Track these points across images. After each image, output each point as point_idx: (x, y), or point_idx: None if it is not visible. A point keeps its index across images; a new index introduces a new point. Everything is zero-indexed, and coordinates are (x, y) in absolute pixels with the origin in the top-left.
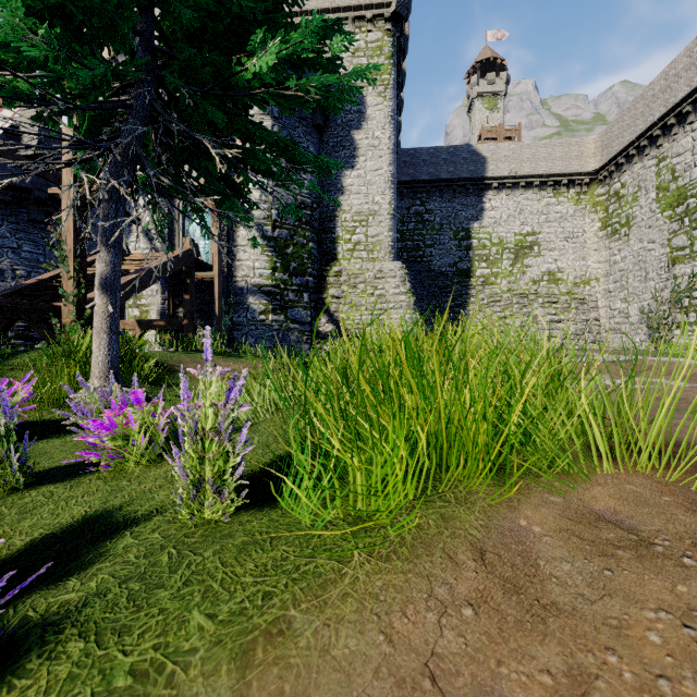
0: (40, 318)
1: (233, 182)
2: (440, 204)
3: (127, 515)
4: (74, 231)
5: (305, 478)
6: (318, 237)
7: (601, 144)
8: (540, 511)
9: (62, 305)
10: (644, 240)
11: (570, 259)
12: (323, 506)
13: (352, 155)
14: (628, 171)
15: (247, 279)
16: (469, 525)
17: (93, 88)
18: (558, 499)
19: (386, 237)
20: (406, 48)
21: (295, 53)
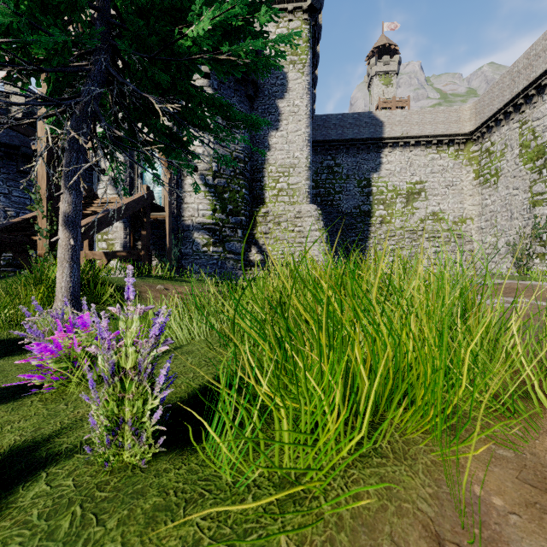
0: (22, 250)
1: (178, 137)
2: (347, 159)
3: (52, 449)
4: (47, 178)
5: (227, 424)
6: (249, 185)
7: (475, 111)
8: (493, 471)
9: (38, 239)
10: (509, 187)
11: (450, 203)
12: (247, 453)
13: (276, 119)
14: (497, 132)
15: (193, 218)
16: (416, 495)
17: (55, 54)
18: (507, 453)
19: (303, 185)
20: (320, 34)
21: (228, 23)
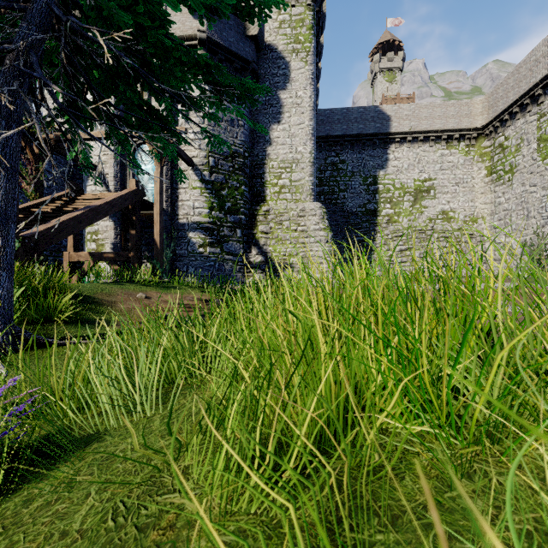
0: None
1: (159, 114)
2: (352, 155)
3: None
4: None
5: None
6: (249, 182)
7: (487, 104)
8: None
9: None
10: (526, 184)
11: (460, 201)
12: None
13: (278, 111)
14: (512, 126)
15: (188, 217)
16: None
17: None
18: None
19: (307, 182)
20: (324, 24)
21: None
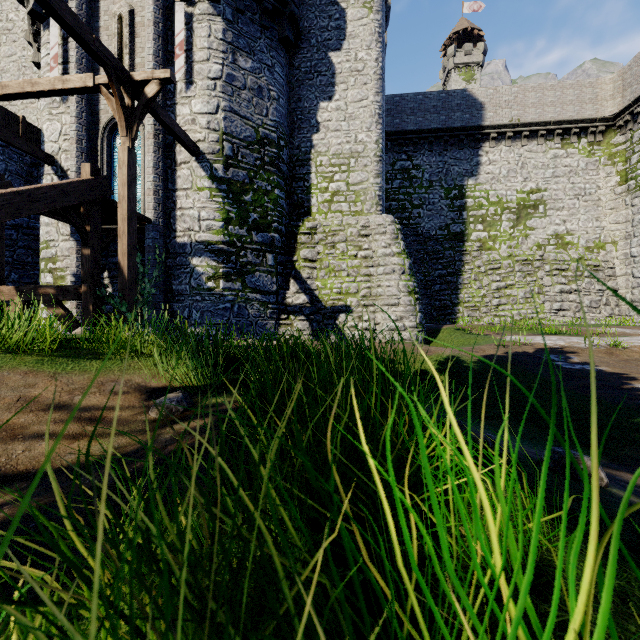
0: None
1: None
2: (429, 158)
3: None
4: None
5: None
6: (287, 185)
7: (622, 83)
8: None
9: None
10: None
11: (581, 220)
12: None
13: (329, 82)
14: None
15: (191, 233)
16: None
17: None
18: None
19: (372, 185)
20: None
21: None
